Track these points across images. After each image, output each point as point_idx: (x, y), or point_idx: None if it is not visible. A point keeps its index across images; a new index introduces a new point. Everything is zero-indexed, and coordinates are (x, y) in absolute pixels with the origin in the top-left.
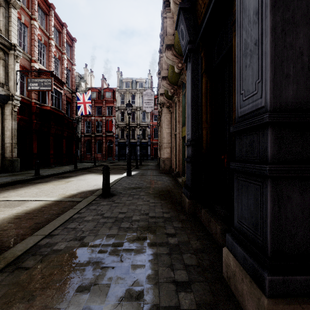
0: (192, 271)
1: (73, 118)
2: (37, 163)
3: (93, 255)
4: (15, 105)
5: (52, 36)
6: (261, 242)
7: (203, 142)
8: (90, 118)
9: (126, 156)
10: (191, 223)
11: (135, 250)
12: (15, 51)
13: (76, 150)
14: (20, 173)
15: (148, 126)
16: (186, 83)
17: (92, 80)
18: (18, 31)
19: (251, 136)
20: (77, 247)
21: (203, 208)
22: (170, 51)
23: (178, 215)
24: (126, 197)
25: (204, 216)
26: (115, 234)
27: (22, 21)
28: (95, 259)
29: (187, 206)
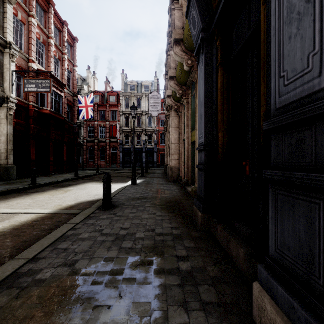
0: (212, 311)
1: (74, 122)
2: (33, 171)
3: (84, 288)
4: (10, 108)
5: (51, 35)
6: (320, 287)
7: (219, 146)
8: (93, 123)
9: (131, 163)
10: (205, 242)
11: (138, 279)
12: (11, 50)
13: (78, 157)
14: (16, 181)
15: (155, 131)
16: (198, 78)
17: (95, 82)
18: (14, 29)
19: (299, 133)
20: (66, 276)
21: (219, 223)
22: (179, 46)
23: (189, 231)
24: (130, 209)
25: (221, 233)
26: (114, 257)
27: (18, 17)
28: (86, 293)
29: (200, 221)
